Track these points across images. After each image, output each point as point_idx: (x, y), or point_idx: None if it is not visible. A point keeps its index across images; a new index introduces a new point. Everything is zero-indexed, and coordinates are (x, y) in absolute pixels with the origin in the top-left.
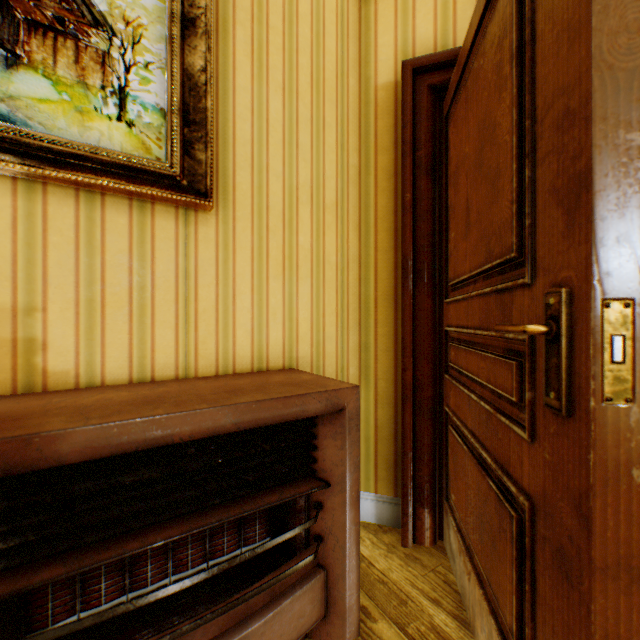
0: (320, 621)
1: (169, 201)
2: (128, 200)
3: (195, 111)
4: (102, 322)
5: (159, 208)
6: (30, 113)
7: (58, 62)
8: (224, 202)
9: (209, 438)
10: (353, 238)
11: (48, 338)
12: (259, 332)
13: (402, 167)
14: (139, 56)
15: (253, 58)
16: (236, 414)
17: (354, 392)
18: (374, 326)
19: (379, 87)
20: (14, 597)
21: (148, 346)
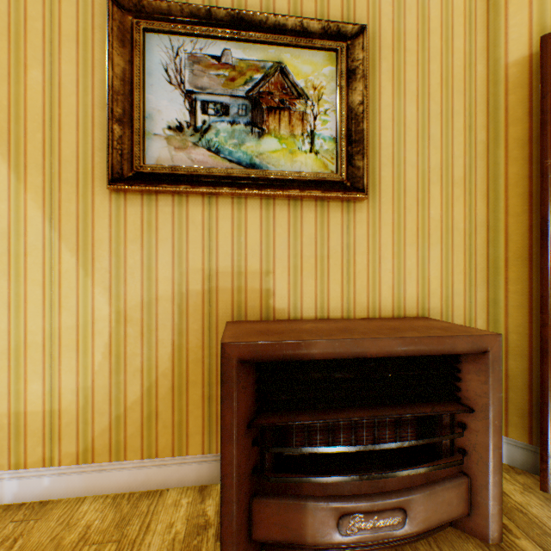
0: (463, 517)
1: (338, 198)
2: (314, 202)
3: (354, 133)
4: (300, 280)
5: (331, 204)
6: (268, 160)
7: (280, 127)
8: (372, 193)
9: (380, 359)
10: (480, 206)
11: (275, 289)
12: (397, 287)
13: (540, 136)
14: (321, 107)
15: (393, 80)
16: (403, 344)
17: (496, 339)
18: (503, 284)
19: (509, 65)
20: (280, 428)
21: (325, 295)
